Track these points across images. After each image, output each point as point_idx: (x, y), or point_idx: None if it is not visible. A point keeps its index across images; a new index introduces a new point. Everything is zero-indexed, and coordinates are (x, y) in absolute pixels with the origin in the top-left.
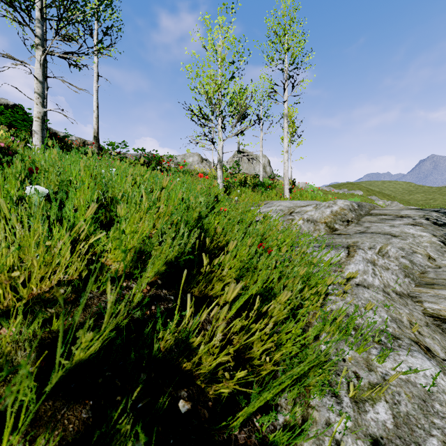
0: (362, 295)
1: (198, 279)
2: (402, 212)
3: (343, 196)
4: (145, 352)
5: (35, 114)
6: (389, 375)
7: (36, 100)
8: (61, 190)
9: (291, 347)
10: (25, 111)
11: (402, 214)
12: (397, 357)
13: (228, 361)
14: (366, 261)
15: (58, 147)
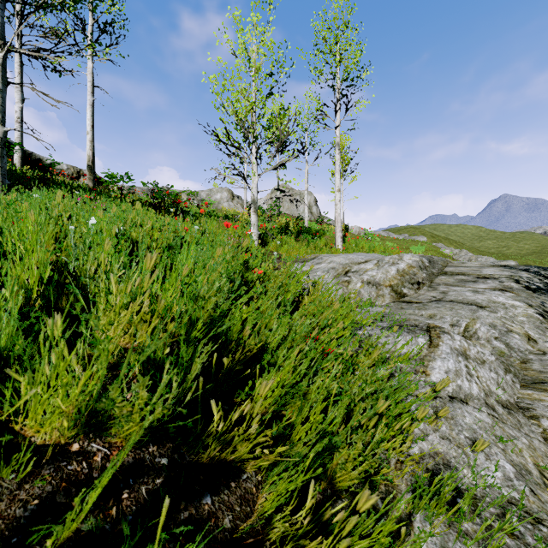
0: (461, 419)
1: (208, 440)
2: (483, 270)
3: (404, 243)
4: None
5: None
6: None
7: None
8: (3, 256)
9: None
10: None
11: (484, 274)
12: None
13: None
14: (455, 353)
15: None
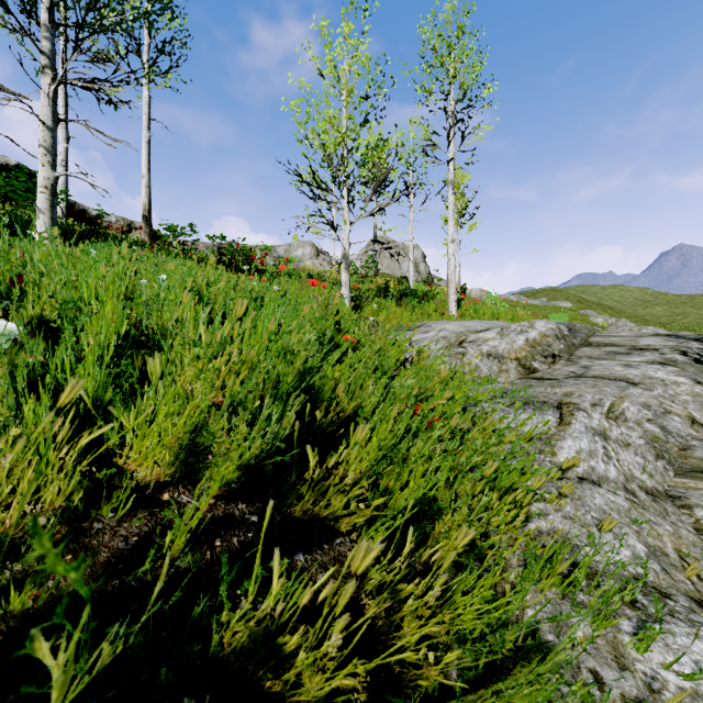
0: (590, 500)
1: (302, 489)
2: (641, 340)
3: (541, 310)
4: (194, 649)
5: (40, 181)
6: (659, 679)
7: (42, 157)
8: None
9: (473, 620)
10: (35, 176)
11: (642, 345)
12: (670, 638)
13: (355, 651)
14: (591, 433)
15: (54, 243)
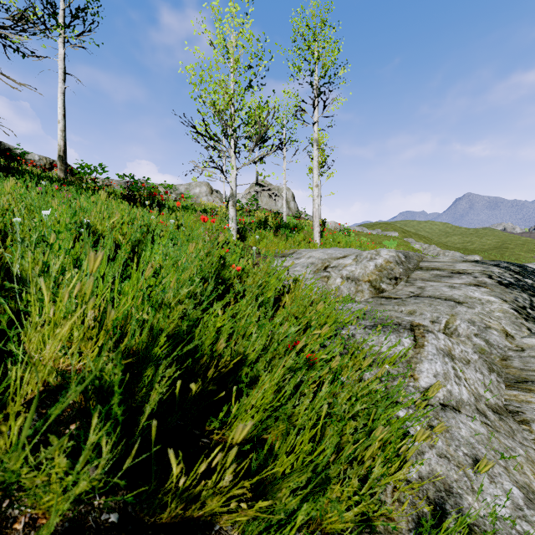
0: (457, 431)
1: (168, 498)
2: (457, 265)
3: (377, 238)
4: None
5: None
6: None
7: None
8: None
9: None
10: None
11: (458, 270)
12: None
13: None
14: (441, 354)
15: None
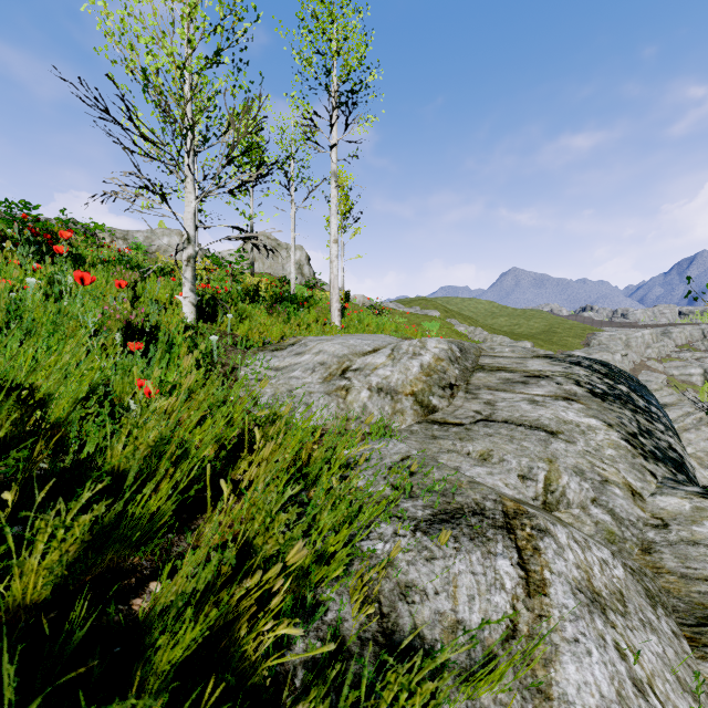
0: None
1: None
2: (529, 363)
3: (416, 318)
4: None
5: None
6: None
7: None
8: None
9: None
10: None
11: (533, 371)
12: None
13: None
14: (586, 607)
15: None
